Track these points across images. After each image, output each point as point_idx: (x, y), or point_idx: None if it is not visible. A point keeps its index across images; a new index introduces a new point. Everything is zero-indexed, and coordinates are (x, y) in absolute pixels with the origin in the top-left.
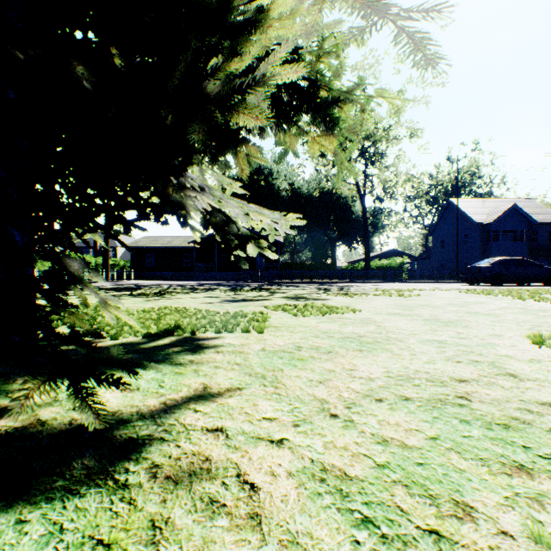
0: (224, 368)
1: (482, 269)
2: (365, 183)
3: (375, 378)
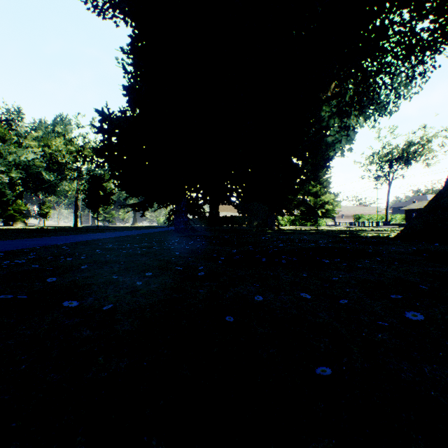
0: None
1: None
2: None
3: None
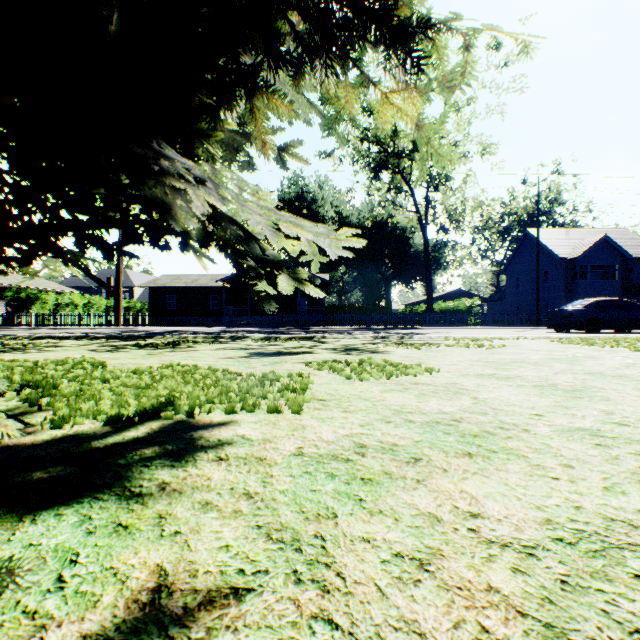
0: (218, 511)
1: (574, 312)
2: (427, 210)
3: (536, 547)
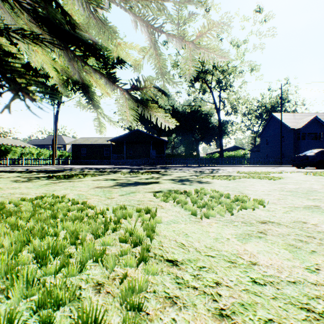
0: None
1: (309, 157)
2: (220, 103)
3: None
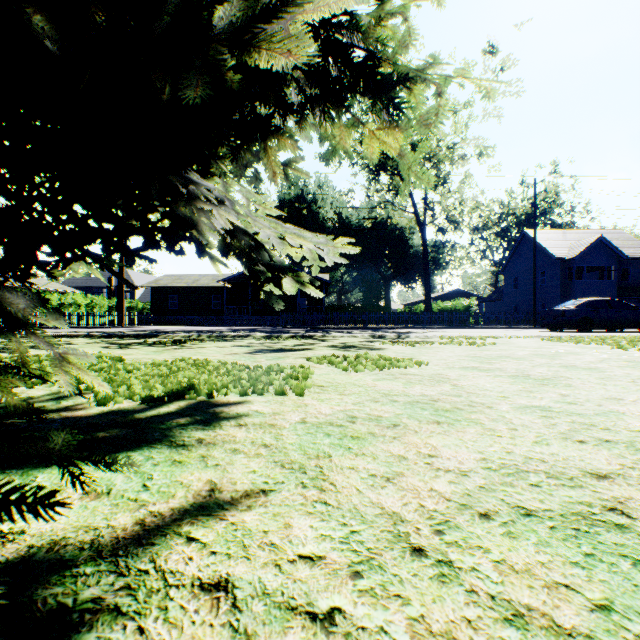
0: (245, 454)
1: (567, 312)
2: (425, 212)
3: (469, 471)
